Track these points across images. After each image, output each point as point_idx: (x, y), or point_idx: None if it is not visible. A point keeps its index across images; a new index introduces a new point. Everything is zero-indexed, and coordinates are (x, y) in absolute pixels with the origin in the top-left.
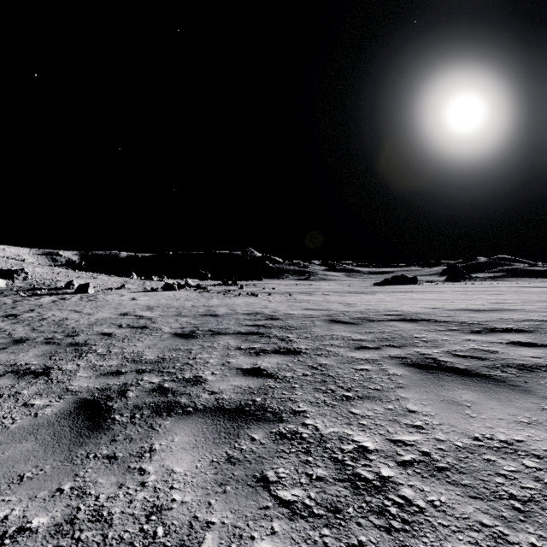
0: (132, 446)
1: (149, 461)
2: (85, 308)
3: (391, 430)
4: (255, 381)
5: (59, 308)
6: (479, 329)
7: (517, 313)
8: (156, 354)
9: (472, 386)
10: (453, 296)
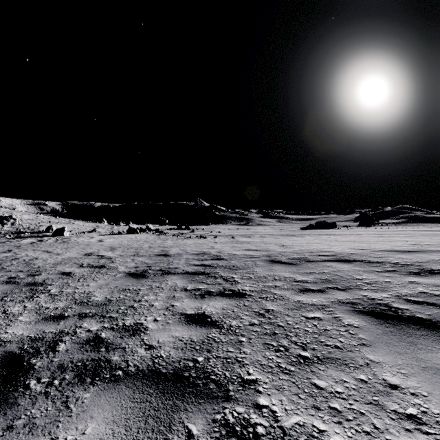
0: None
1: None
2: (56, 249)
3: (378, 424)
4: (198, 332)
5: (34, 248)
6: (416, 270)
7: None
8: (105, 295)
9: None
10: (372, 238)
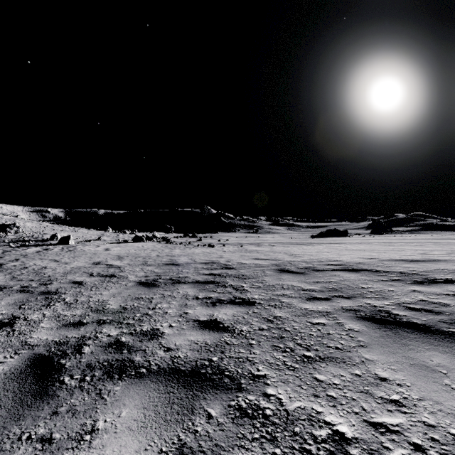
0: (73, 423)
1: (87, 447)
2: (64, 258)
3: (366, 407)
4: (211, 336)
5: (41, 257)
6: (420, 280)
7: (449, 263)
8: (119, 303)
9: (438, 346)
10: (382, 247)
